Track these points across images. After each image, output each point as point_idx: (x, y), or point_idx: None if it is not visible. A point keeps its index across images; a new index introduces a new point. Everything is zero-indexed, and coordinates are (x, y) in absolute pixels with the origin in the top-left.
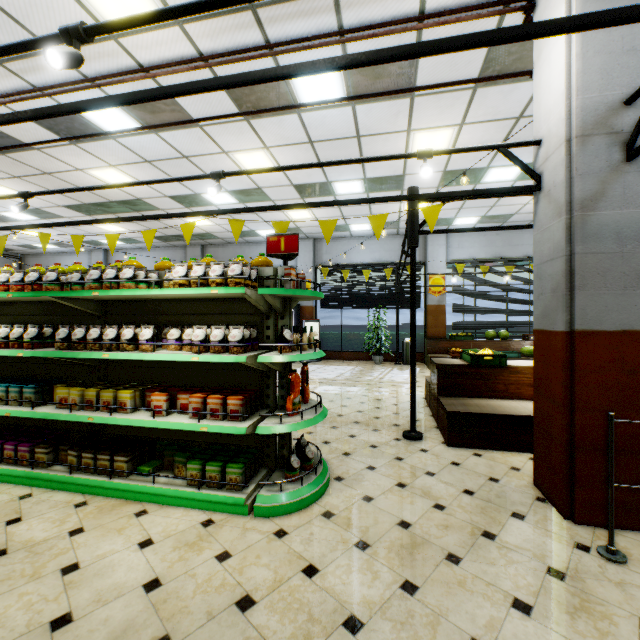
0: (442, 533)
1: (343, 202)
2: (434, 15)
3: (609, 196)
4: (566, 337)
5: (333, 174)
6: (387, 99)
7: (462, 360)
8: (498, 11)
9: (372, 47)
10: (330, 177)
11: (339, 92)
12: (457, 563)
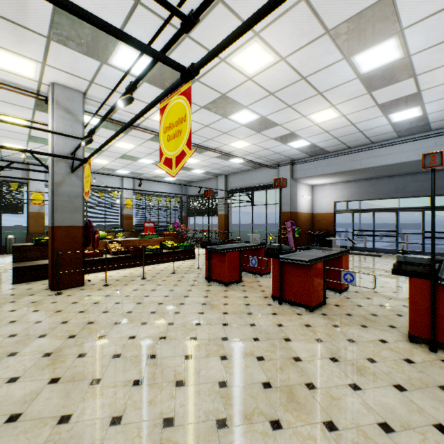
0: None
1: None
2: None
3: (66, 183)
4: (52, 228)
5: None
6: None
7: (33, 243)
8: (31, 96)
9: None
10: None
11: None
12: None
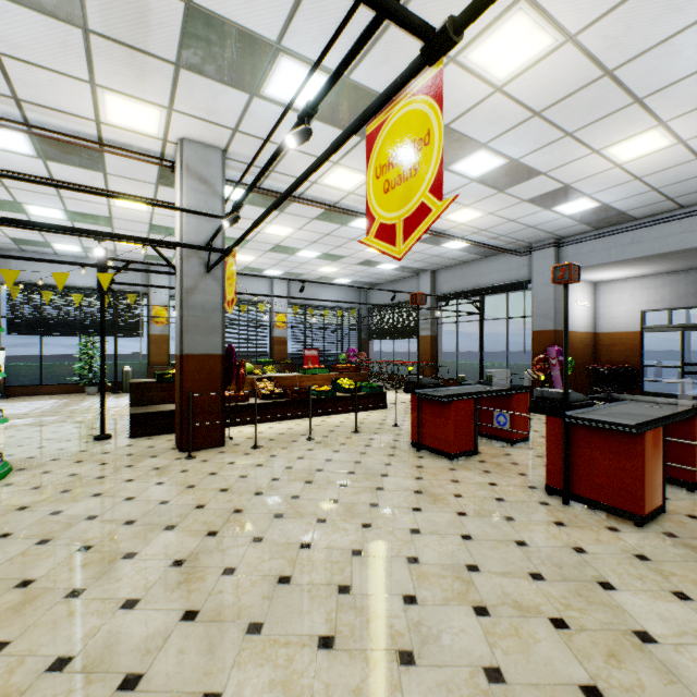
0: (100, 472)
1: (27, 258)
2: (109, 146)
3: (200, 288)
4: (181, 358)
5: (24, 197)
6: (81, 167)
7: (155, 379)
8: (153, 162)
9: (60, 137)
10: (20, 199)
11: (27, 148)
12: (103, 478)
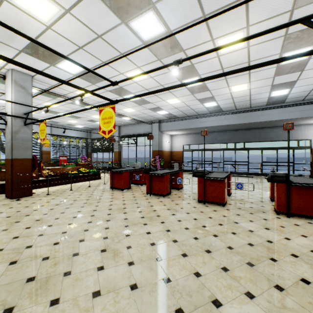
0: None
1: None
2: None
3: (21, 131)
4: (12, 160)
5: None
6: None
7: None
8: None
9: None
10: None
11: None
12: None
